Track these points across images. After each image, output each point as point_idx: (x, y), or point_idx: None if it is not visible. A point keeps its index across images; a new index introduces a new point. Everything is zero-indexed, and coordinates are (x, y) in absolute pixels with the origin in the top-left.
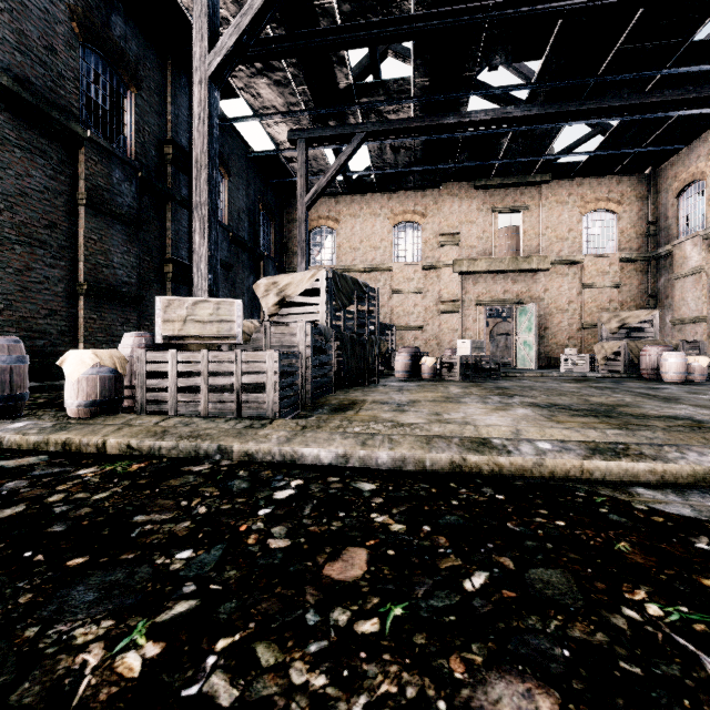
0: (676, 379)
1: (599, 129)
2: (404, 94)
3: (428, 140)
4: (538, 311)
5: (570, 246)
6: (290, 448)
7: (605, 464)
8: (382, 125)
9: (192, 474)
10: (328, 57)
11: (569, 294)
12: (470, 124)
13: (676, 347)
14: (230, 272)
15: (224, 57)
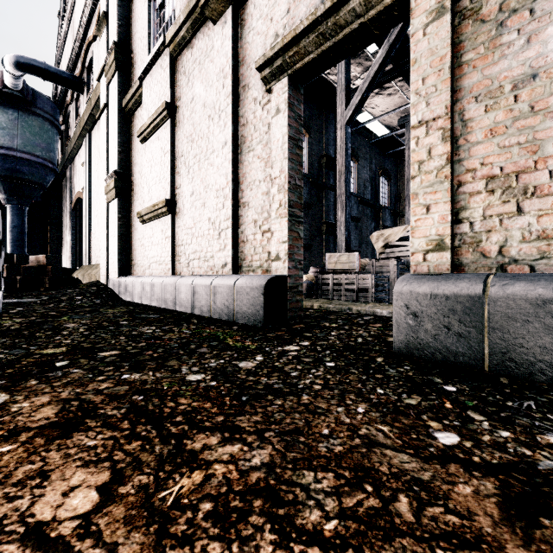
0: None
1: None
2: None
3: None
4: None
5: None
6: (372, 309)
7: None
8: None
9: (340, 313)
10: None
11: None
12: None
13: None
14: (358, 223)
15: (353, 110)
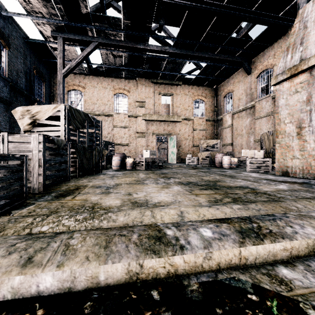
0: (227, 167)
1: (199, 67)
2: (118, 27)
3: (131, 54)
4: (177, 138)
5: (189, 113)
6: None
7: (255, 248)
8: (107, 41)
9: None
10: None
11: (188, 132)
12: (150, 51)
13: (226, 154)
14: (10, 106)
15: None
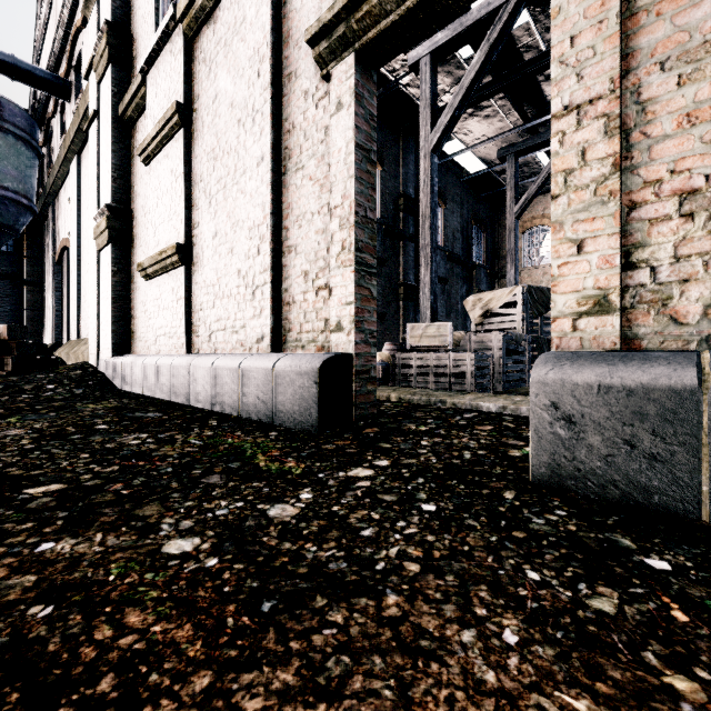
0: None
1: None
2: None
3: None
4: None
5: None
6: (474, 402)
7: None
8: None
9: (429, 408)
10: (534, 79)
11: None
12: None
13: None
14: (446, 285)
15: (441, 132)
